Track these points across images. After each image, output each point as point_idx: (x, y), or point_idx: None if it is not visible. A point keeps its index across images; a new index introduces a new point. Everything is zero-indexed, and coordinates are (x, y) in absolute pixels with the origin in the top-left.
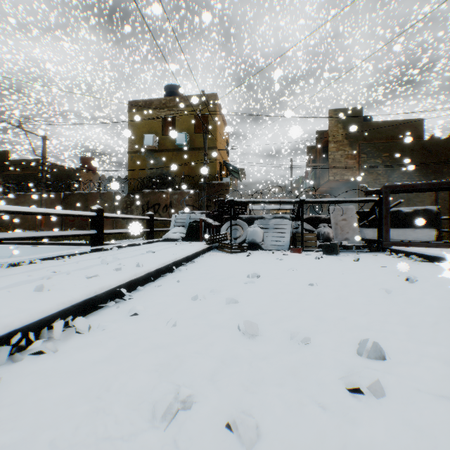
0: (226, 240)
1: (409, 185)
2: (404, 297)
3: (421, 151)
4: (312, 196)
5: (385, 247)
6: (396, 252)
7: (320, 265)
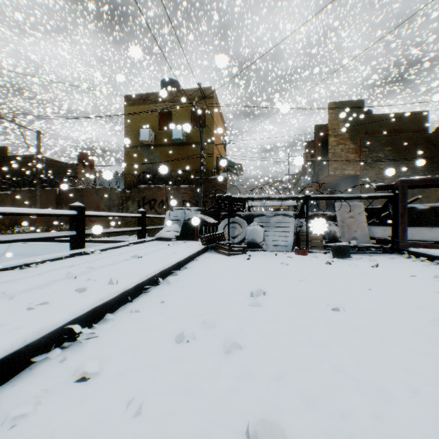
0: (224, 241)
1: (430, 179)
2: None
3: (425, 145)
4: (309, 191)
5: (401, 249)
6: (416, 254)
7: (334, 273)
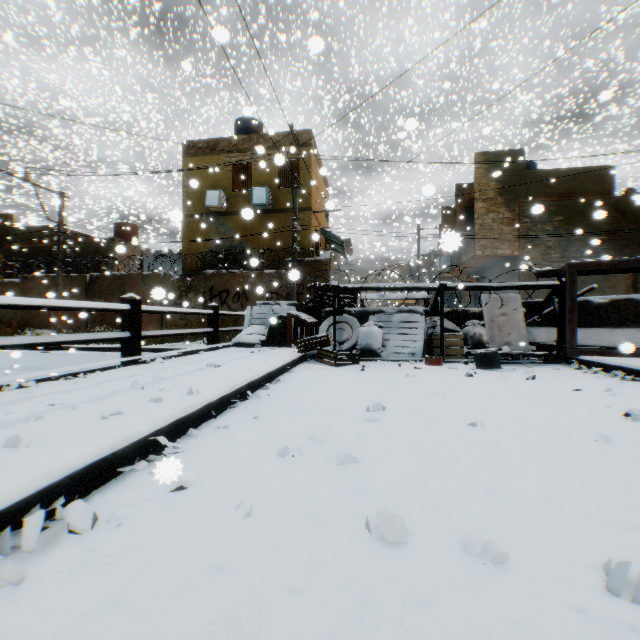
0: (328, 346)
1: (607, 262)
2: (637, 450)
3: (611, 213)
4: (448, 279)
5: (569, 357)
6: (588, 364)
7: (476, 387)
